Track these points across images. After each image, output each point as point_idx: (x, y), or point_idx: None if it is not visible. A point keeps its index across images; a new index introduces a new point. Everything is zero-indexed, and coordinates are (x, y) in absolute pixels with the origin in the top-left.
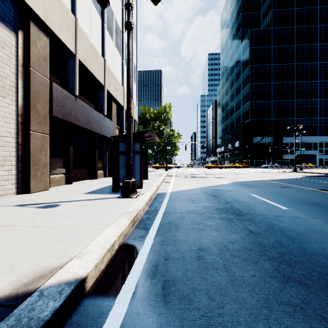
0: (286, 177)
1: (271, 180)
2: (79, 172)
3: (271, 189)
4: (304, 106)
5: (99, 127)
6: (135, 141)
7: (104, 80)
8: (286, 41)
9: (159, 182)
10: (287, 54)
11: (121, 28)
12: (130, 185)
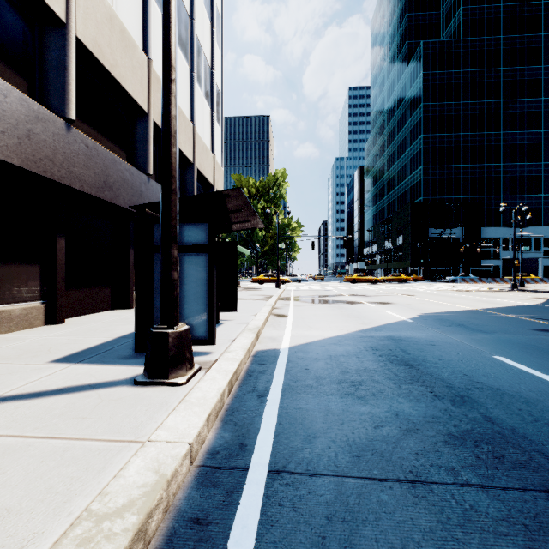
0: (512, 301)
1: (492, 309)
2: (88, 295)
3: (527, 339)
4: (517, 174)
5: (134, 199)
6: (194, 219)
7: (149, 101)
8: (486, 61)
9: (262, 317)
10: (487, 83)
11: (189, 9)
12: (169, 344)
